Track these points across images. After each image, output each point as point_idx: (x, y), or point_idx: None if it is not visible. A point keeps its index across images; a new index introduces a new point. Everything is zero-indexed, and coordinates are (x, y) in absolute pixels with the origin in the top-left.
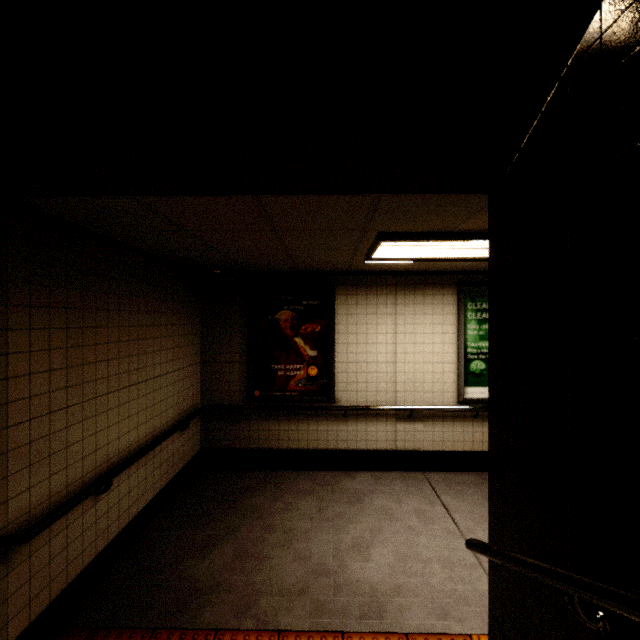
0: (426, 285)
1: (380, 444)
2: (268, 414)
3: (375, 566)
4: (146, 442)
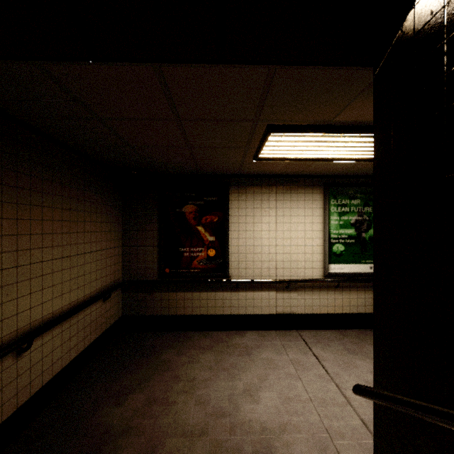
0: (299, 186)
1: (264, 309)
2: (176, 287)
3: (263, 407)
4: (70, 308)
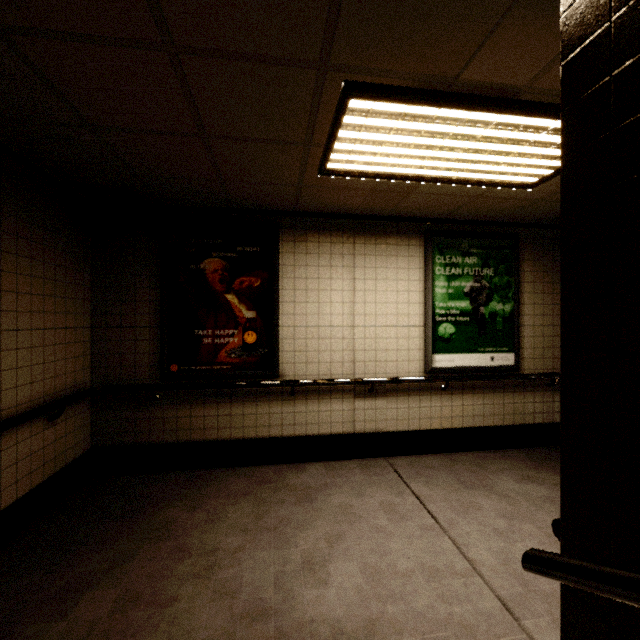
0: (389, 233)
1: (335, 427)
2: (190, 395)
3: (336, 592)
4: None
